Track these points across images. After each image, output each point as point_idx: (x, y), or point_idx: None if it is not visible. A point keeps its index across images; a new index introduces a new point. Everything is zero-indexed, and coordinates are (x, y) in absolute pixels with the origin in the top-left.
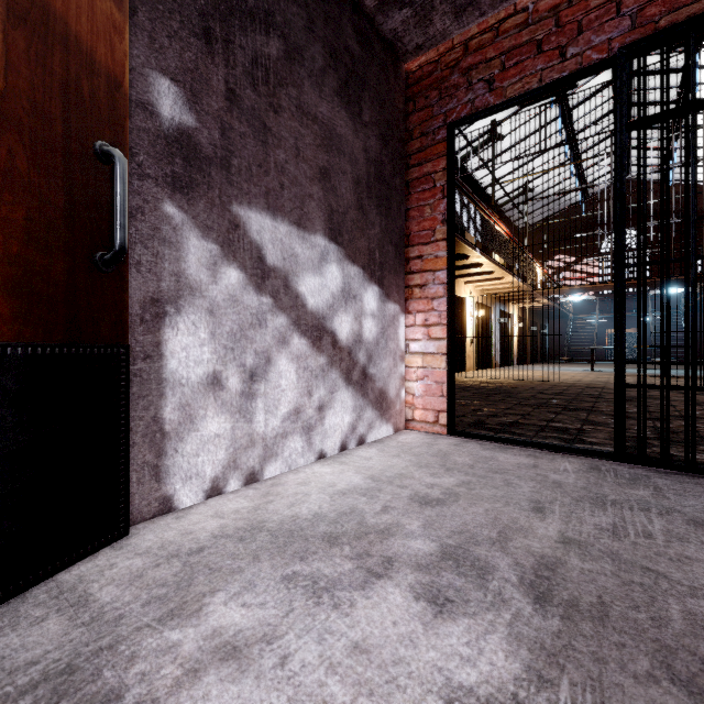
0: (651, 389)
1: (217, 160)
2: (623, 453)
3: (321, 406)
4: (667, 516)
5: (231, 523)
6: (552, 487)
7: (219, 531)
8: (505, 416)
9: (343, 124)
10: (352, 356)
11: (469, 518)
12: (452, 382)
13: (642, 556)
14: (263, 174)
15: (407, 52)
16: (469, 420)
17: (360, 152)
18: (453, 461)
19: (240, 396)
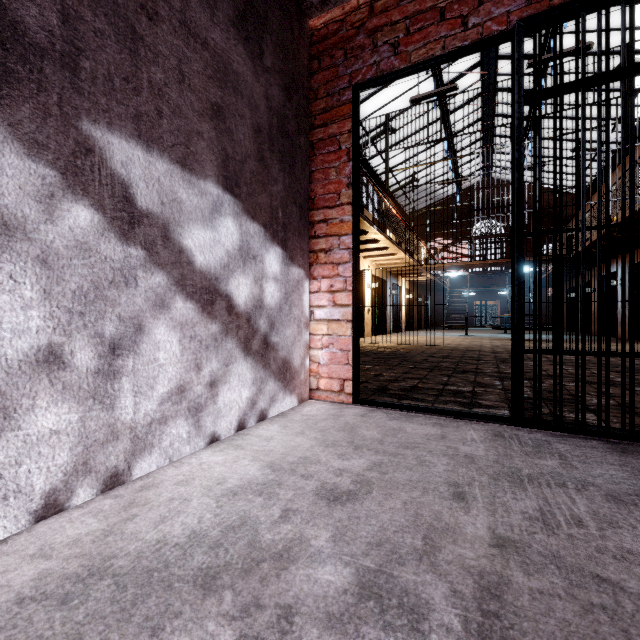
0: None
1: (54, 53)
2: (521, 418)
3: (213, 381)
4: (585, 492)
5: (59, 566)
6: (466, 463)
7: (31, 588)
8: (405, 380)
9: (241, 62)
10: (252, 324)
11: (386, 518)
12: (358, 349)
13: (586, 556)
14: (131, 91)
15: (312, 5)
16: (372, 386)
17: (261, 98)
18: (361, 436)
19: (94, 376)
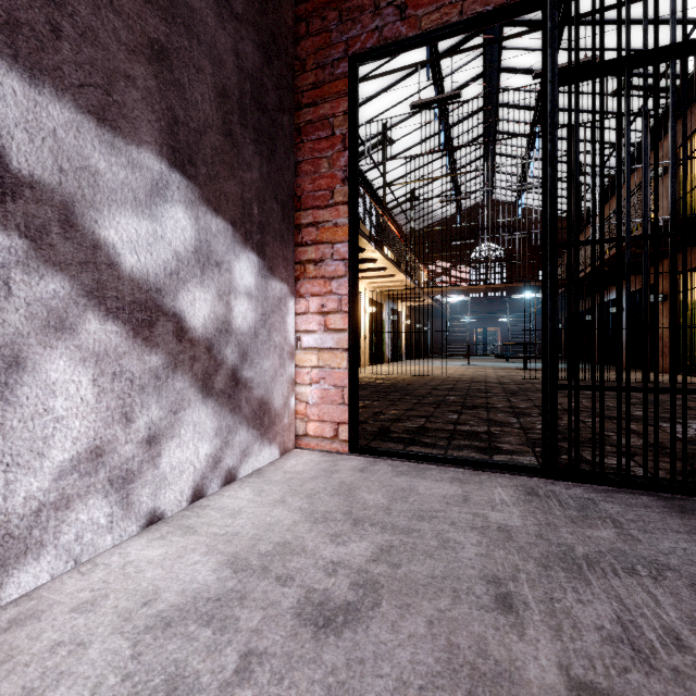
0: (524, 382)
1: None
2: (555, 469)
3: (153, 436)
4: (664, 581)
5: None
6: (502, 541)
7: None
8: (409, 419)
9: None
10: (214, 354)
11: (406, 659)
12: (355, 385)
13: None
14: None
15: None
16: (372, 428)
17: (227, 51)
18: (362, 502)
19: None
